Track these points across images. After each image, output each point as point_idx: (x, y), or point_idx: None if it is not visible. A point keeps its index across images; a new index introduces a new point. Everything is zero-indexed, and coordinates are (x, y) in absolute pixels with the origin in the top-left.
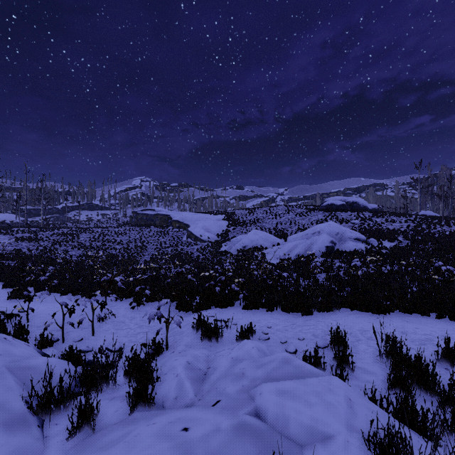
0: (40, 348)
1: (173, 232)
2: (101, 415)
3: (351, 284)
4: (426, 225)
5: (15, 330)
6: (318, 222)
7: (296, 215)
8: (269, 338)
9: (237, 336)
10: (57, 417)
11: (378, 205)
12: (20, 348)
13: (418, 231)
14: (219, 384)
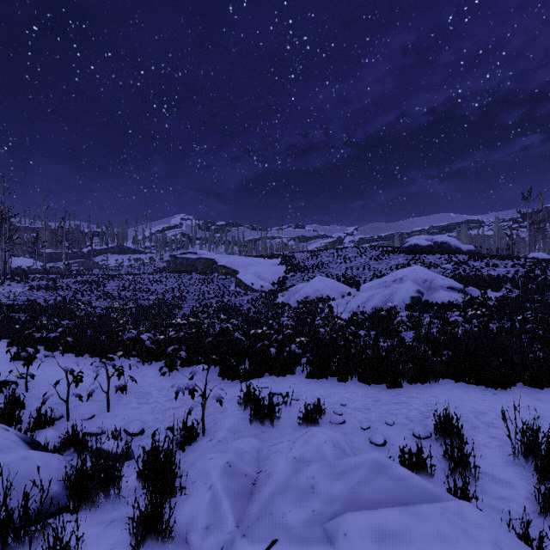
0: (32, 429)
1: (219, 279)
2: None
3: (450, 345)
4: (540, 270)
5: (5, 403)
6: (399, 267)
7: (370, 258)
8: (344, 422)
9: (299, 418)
10: None
11: (475, 246)
12: None
13: (530, 278)
14: (275, 505)
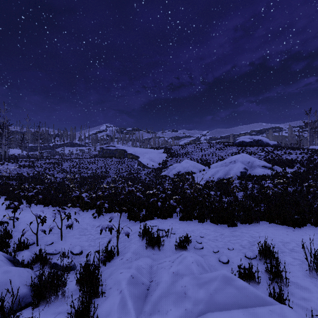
0: (14, 251)
1: (128, 161)
2: None
3: (265, 201)
4: (316, 156)
5: None
6: (233, 154)
7: (216, 149)
8: (203, 248)
9: (175, 245)
10: None
11: (277, 142)
12: None
13: (311, 160)
14: (161, 305)
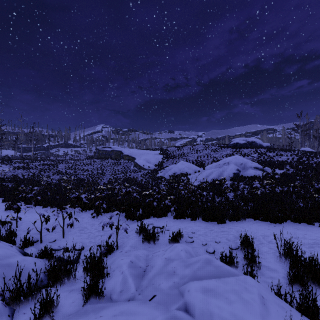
0: (22, 247)
1: (124, 163)
2: (60, 306)
3: (253, 200)
4: (306, 157)
5: (6, 233)
6: (227, 155)
7: (211, 150)
8: (193, 241)
9: (169, 240)
10: (25, 307)
11: (270, 144)
12: (3, 249)
13: (300, 162)
14: (155, 280)
